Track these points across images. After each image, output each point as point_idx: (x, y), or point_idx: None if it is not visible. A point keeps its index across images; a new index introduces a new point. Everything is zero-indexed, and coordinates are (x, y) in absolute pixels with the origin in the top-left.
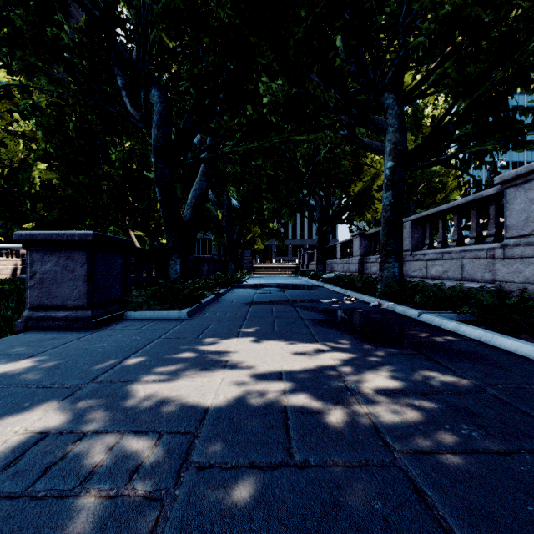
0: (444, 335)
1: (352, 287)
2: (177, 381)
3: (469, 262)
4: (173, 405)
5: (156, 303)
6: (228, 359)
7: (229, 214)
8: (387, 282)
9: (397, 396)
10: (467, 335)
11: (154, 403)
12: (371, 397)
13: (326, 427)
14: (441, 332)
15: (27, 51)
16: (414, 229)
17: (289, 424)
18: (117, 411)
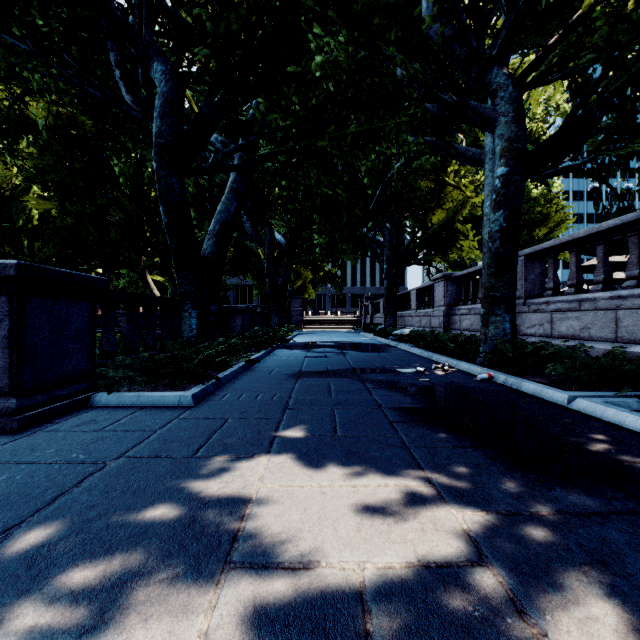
0: None
1: (439, 348)
2: None
3: (630, 314)
4: None
5: (146, 379)
6: (236, 532)
7: (272, 252)
8: (495, 343)
9: None
10: None
11: None
12: None
13: None
14: (637, 440)
15: None
16: (528, 268)
17: None
18: None
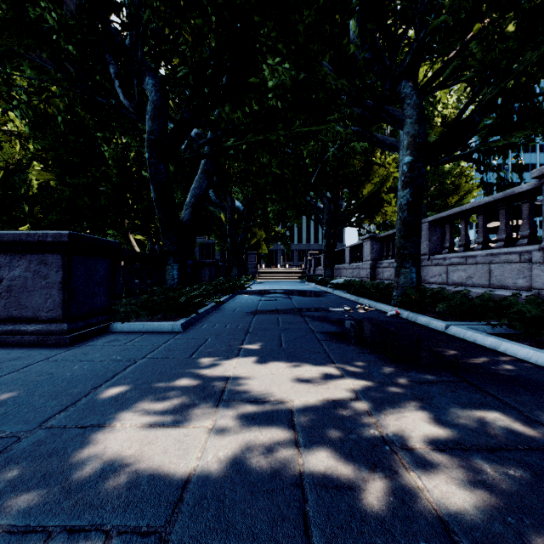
0: (483, 353)
1: (364, 294)
2: (153, 426)
3: (498, 267)
4: (139, 473)
5: (147, 313)
6: (224, 389)
7: (233, 217)
8: (404, 289)
9: (456, 454)
10: (511, 353)
11: (114, 467)
12: (420, 456)
13: (365, 520)
14: (479, 349)
15: (6, 33)
16: (432, 231)
17: (307, 512)
18: (55, 485)
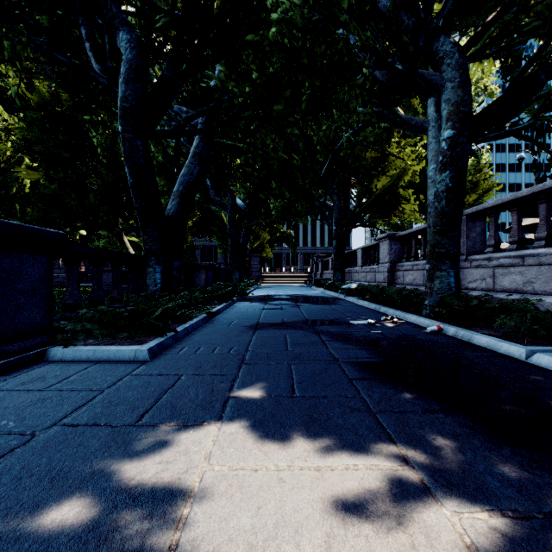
0: None
1: (385, 301)
2: None
3: None
4: None
5: (104, 332)
6: None
7: (234, 215)
8: (441, 296)
9: None
10: None
11: None
12: None
13: None
14: None
15: None
16: (470, 227)
17: None
18: None
